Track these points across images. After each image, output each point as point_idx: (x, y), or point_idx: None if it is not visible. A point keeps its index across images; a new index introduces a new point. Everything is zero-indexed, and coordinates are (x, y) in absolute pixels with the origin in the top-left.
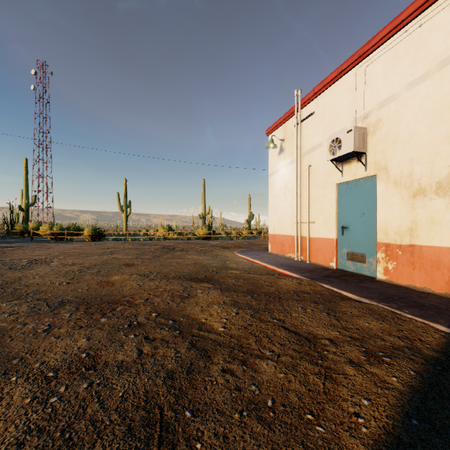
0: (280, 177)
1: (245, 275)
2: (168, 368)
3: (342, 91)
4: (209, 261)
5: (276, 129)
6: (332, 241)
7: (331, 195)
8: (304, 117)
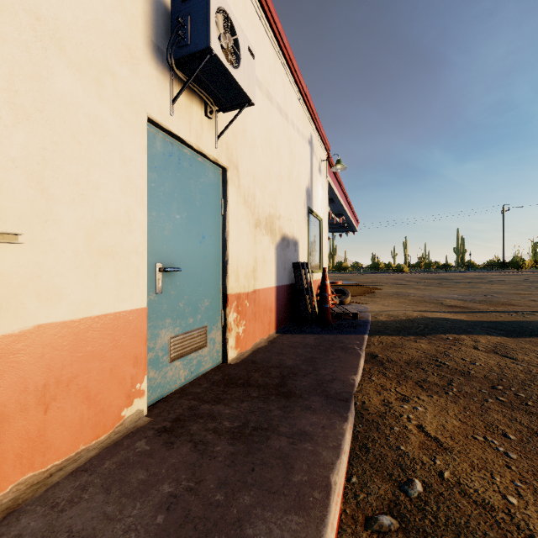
0: None
1: None
2: None
3: None
4: None
5: None
6: (136, 320)
7: (133, 146)
8: None
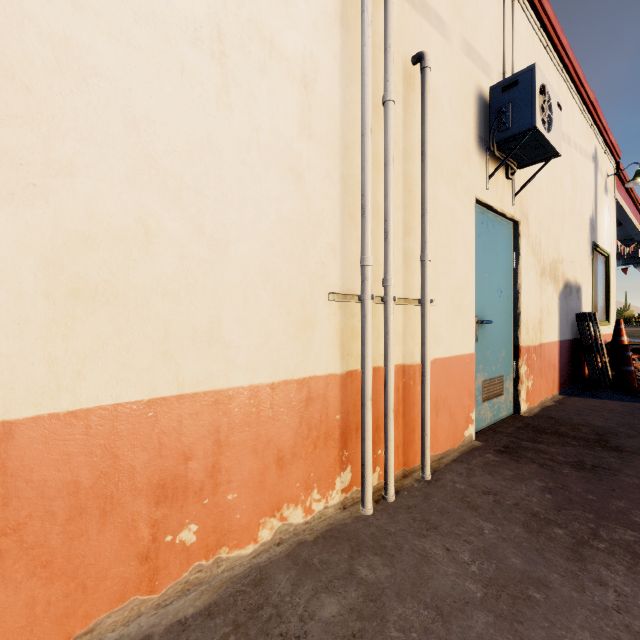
0: None
1: None
2: None
3: None
4: None
5: None
6: (470, 362)
7: (469, 225)
8: None
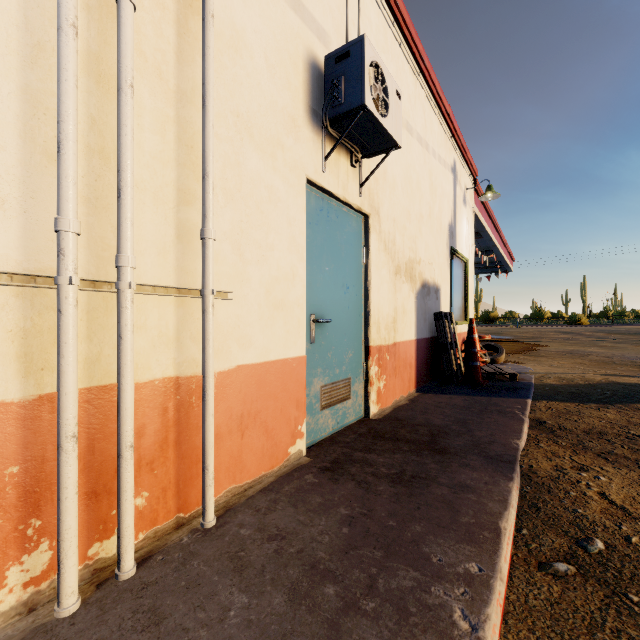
0: None
1: None
2: None
3: None
4: None
5: None
6: (298, 367)
7: (296, 207)
8: None
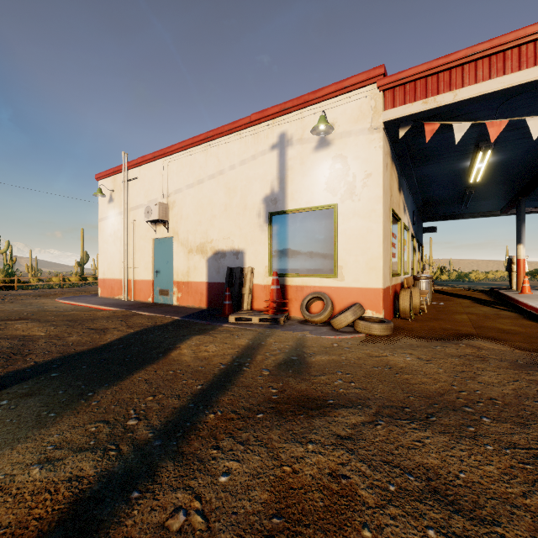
0: (110, 224)
1: (66, 313)
2: (7, 346)
3: (156, 171)
4: (21, 308)
5: (106, 177)
6: (150, 282)
7: (149, 247)
8: (130, 177)
